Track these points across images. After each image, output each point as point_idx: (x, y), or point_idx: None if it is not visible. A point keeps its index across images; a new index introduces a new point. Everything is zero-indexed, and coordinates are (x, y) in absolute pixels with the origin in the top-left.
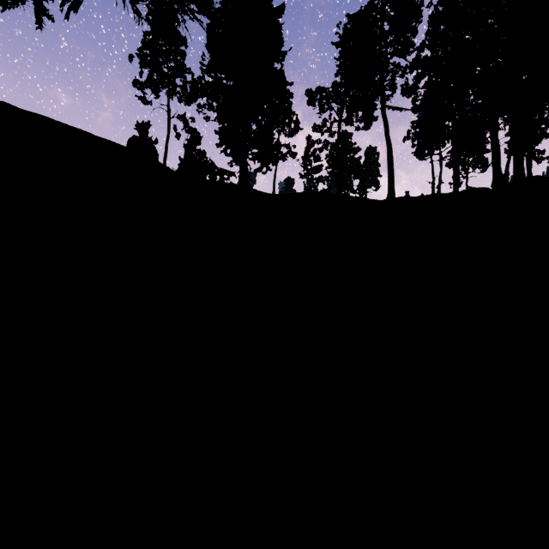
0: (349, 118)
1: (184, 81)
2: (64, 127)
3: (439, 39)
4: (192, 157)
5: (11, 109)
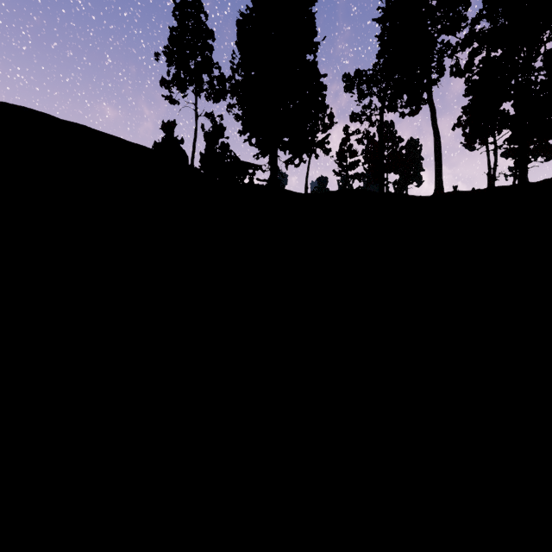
0: (393, 104)
1: (211, 77)
2: (98, 134)
3: (500, 6)
4: (214, 151)
5: (50, 119)
